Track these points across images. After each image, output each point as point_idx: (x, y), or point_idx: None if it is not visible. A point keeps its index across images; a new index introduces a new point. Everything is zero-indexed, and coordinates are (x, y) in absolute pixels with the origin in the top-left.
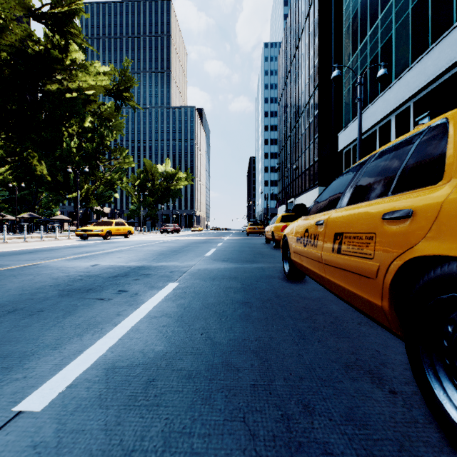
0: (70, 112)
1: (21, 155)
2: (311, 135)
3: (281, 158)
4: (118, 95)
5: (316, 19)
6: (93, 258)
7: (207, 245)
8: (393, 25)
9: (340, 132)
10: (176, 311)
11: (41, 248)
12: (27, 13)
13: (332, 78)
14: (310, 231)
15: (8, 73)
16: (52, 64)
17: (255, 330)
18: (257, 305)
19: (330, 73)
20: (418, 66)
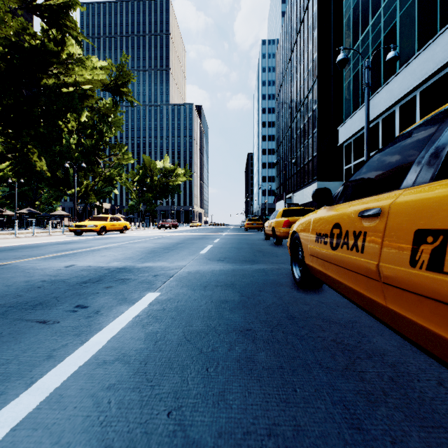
0: (66, 106)
1: (22, 151)
2: (310, 129)
3: (279, 153)
4: (115, 90)
5: (315, 12)
6: (74, 257)
7: (203, 241)
8: (397, 12)
9: (341, 125)
10: (140, 349)
11: (26, 245)
12: (21, 5)
13: (337, 61)
14: (346, 227)
15: (3, 67)
16: (48, 58)
17: (266, 403)
18: (263, 335)
19: (330, 67)
20: (426, 53)
